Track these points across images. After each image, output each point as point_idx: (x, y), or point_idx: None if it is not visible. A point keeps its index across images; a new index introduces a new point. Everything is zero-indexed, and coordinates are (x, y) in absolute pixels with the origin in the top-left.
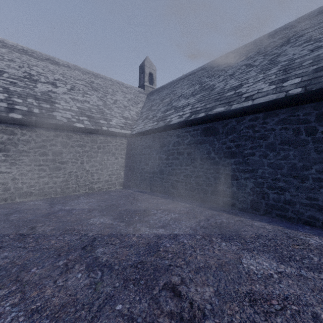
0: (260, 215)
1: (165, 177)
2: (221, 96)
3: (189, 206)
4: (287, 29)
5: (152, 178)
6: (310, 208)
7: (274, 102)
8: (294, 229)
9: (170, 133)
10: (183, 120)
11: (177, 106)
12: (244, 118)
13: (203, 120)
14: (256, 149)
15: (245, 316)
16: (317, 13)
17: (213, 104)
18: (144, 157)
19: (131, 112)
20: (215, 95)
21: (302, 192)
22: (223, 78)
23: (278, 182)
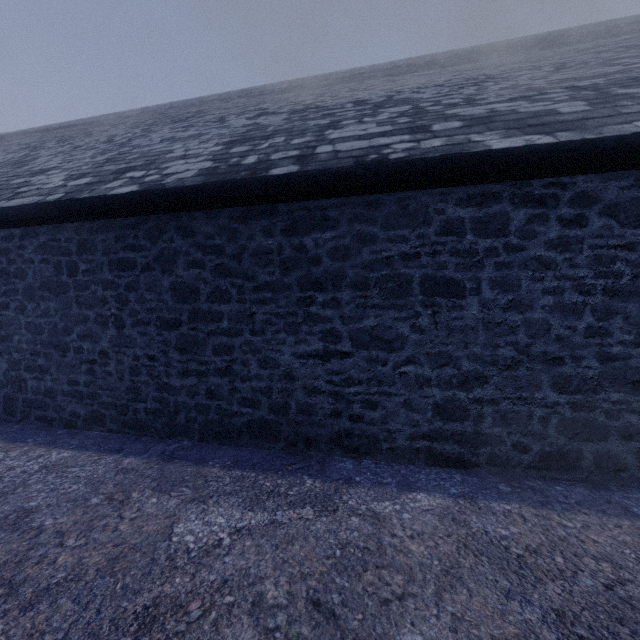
0: (17, 422)
1: None
2: (5, 183)
3: None
4: (224, 101)
5: None
6: (72, 399)
7: (20, 210)
8: (21, 440)
9: None
10: None
11: None
12: None
13: None
14: (12, 296)
15: None
16: (259, 93)
17: None
18: None
19: None
20: (4, 178)
21: (64, 373)
22: (63, 149)
23: (38, 359)
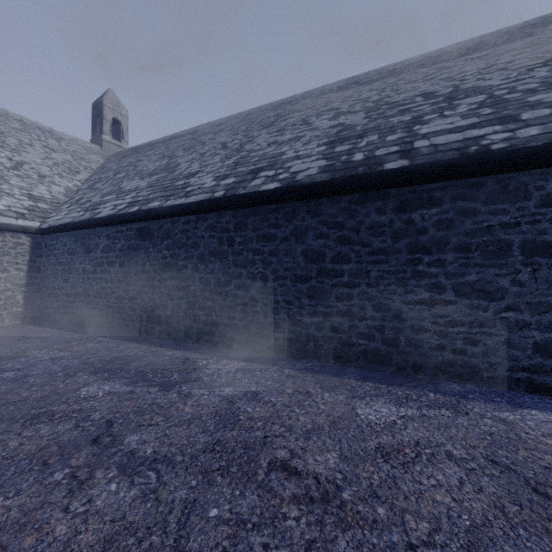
0: (193, 343)
1: (92, 301)
2: (171, 185)
3: (107, 341)
4: (291, 103)
5: (74, 303)
6: (230, 329)
7: (199, 204)
8: (207, 354)
9: (99, 232)
10: (113, 214)
11: (124, 189)
12: (179, 220)
13: (134, 217)
14: (189, 260)
15: (4, 429)
16: (320, 93)
17: (156, 195)
18: (62, 269)
19: (55, 188)
20: (168, 181)
21: (224, 311)
22: (194, 157)
23: (207, 301)
